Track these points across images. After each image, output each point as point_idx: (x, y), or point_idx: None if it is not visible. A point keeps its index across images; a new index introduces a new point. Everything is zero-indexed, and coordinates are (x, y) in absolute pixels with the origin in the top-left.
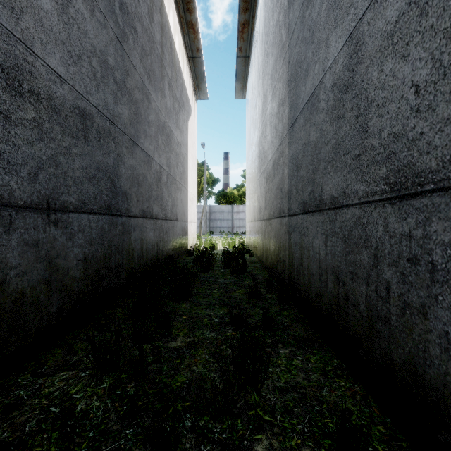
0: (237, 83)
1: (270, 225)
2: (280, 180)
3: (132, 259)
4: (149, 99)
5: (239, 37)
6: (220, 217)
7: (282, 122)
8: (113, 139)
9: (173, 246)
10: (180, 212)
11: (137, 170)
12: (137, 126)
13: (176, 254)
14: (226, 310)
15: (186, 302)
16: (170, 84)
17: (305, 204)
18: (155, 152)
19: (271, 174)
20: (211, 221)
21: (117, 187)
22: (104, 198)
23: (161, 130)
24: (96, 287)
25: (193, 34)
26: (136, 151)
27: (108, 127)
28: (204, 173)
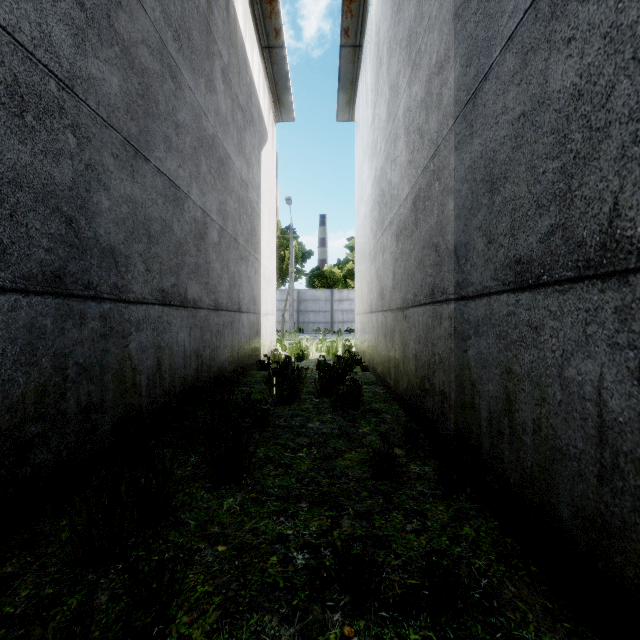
0: (341, 93)
1: (407, 320)
2: (432, 228)
3: (133, 389)
4: (178, 81)
5: (345, 10)
6: (313, 307)
7: (438, 108)
8: (70, 127)
9: (231, 356)
10: (247, 298)
11: (145, 210)
12: (147, 122)
13: (238, 368)
14: (325, 519)
15: (235, 491)
16: (225, 73)
17: (525, 264)
18: (192, 185)
19: (409, 223)
20: (300, 314)
21: (85, 235)
22: (40, 255)
23: (207, 149)
24: (6, 472)
25: (269, 5)
26: (143, 171)
27: (55, 94)
28: (290, 243)
